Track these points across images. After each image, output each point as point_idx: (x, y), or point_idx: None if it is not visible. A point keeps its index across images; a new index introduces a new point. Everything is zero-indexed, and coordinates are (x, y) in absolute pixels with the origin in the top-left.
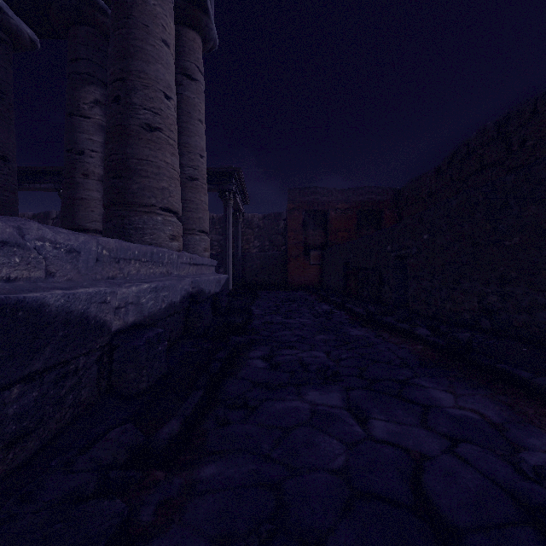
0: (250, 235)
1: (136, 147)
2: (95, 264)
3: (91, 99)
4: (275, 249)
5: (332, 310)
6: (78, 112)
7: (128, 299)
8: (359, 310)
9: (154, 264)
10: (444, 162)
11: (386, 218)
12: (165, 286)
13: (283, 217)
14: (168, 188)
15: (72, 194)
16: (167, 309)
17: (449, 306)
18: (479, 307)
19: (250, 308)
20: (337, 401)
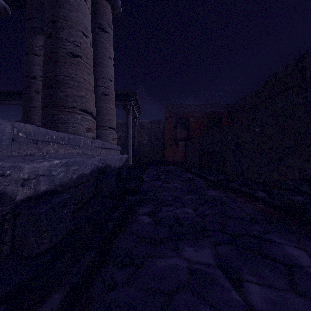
0: (143, 132)
1: (63, 67)
2: (11, 144)
3: (41, 44)
4: (158, 141)
5: (193, 178)
6: (32, 52)
7: (39, 172)
8: (211, 178)
9: (72, 147)
10: (261, 87)
11: (223, 122)
12: (75, 162)
13: (162, 122)
14: (85, 96)
15: (28, 104)
16: (78, 178)
17: (275, 176)
18: (299, 177)
19: (141, 176)
20: (209, 258)
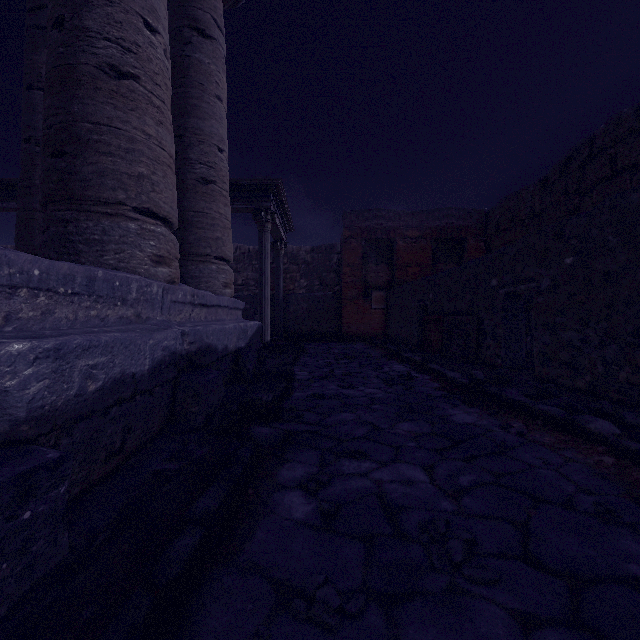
0: (295, 272)
1: (90, 101)
2: None
3: None
4: (327, 290)
5: (410, 374)
6: (39, 83)
7: None
8: (454, 374)
9: (101, 301)
10: (554, 170)
11: (469, 249)
12: (94, 344)
13: (337, 250)
14: (150, 177)
15: (30, 204)
16: (109, 390)
17: (624, 375)
18: None
19: (290, 371)
20: None
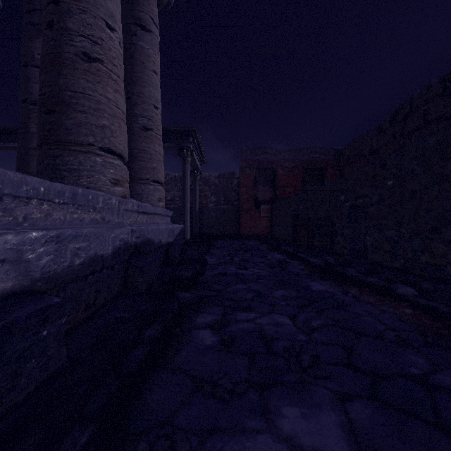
0: (207, 191)
1: (71, 77)
2: None
3: None
4: (229, 204)
5: (285, 260)
6: (32, 62)
7: None
8: (315, 260)
9: (80, 209)
10: (386, 121)
11: (328, 175)
12: (79, 234)
13: (236, 176)
14: (110, 127)
15: (27, 144)
16: (87, 264)
17: (424, 258)
18: None
19: (203, 258)
20: (336, 438)
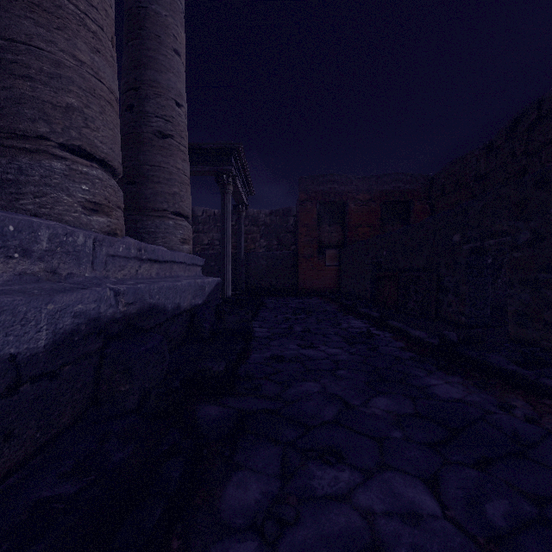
0: (255, 233)
1: (4, 13)
2: None
3: None
4: (284, 249)
5: (370, 331)
6: None
7: None
8: (420, 333)
9: None
10: (500, 134)
11: (415, 211)
12: None
13: (293, 213)
14: (81, 111)
15: None
16: None
17: None
18: None
19: (248, 328)
20: None
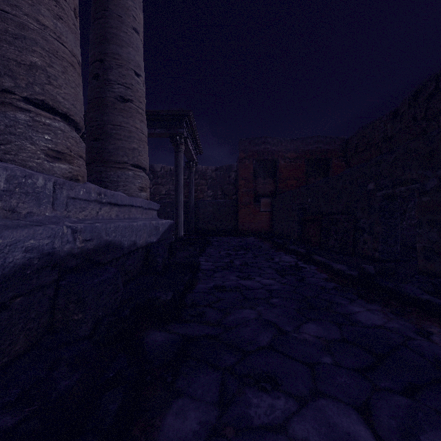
0: (204, 185)
1: None
2: None
3: None
4: (227, 198)
5: (298, 264)
6: None
7: None
8: (341, 266)
9: None
10: (404, 103)
11: (334, 167)
12: None
13: (234, 169)
14: (45, 69)
15: None
16: None
17: None
18: None
19: (195, 262)
20: None
